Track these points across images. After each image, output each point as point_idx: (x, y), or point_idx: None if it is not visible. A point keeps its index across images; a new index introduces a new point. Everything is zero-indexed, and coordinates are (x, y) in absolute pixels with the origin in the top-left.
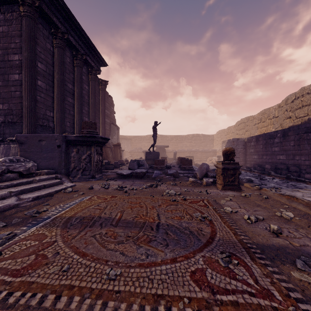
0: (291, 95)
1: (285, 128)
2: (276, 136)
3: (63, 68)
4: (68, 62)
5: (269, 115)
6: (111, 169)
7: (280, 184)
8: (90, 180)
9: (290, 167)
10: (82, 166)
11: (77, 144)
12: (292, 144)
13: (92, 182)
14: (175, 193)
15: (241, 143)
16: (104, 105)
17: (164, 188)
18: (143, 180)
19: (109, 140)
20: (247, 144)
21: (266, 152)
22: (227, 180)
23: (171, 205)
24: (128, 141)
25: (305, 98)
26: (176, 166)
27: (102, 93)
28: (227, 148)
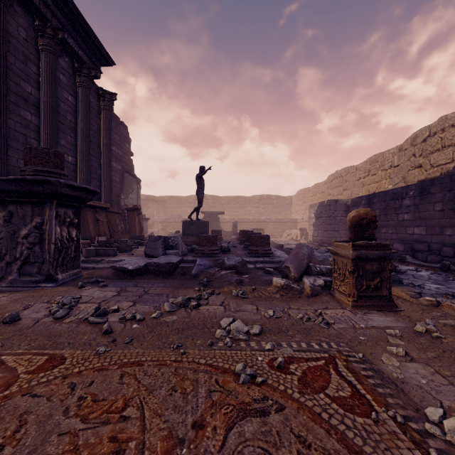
0: (422, 131)
1: (412, 183)
2: (406, 195)
3: (5, 43)
4: (22, 38)
5: (383, 164)
6: (110, 256)
7: (444, 283)
8: (40, 287)
9: (442, 249)
10: (20, 254)
11: (5, 199)
12: (439, 207)
13: (38, 295)
14: (247, 329)
15: (341, 207)
16: (109, 136)
17: (218, 311)
18: (170, 281)
19: (120, 201)
20: (351, 208)
21: (386, 223)
22: (365, 284)
23: (244, 415)
24: (158, 205)
25: (449, 133)
26: (239, 246)
27: (105, 115)
28: (360, 212)
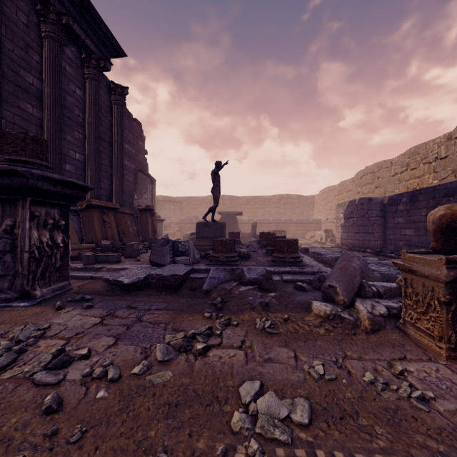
0: None
1: None
2: None
3: None
4: (22, 23)
5: (426, 156)
6: (113, 262)
7: None
8: (10, 307)
9: None
10: None
11: None
12: None
13: None
14: (287, 413)
15: (376, 206)
16: (121, 133)
17: (236, 361)
18: (174, 300)
19: (133, 201)
20: (389, 208)
21: None
22: None
23: None
24: (175, 206)
25: None
26: (259, 251)
27: (116, 110)
28: (454, 209)
